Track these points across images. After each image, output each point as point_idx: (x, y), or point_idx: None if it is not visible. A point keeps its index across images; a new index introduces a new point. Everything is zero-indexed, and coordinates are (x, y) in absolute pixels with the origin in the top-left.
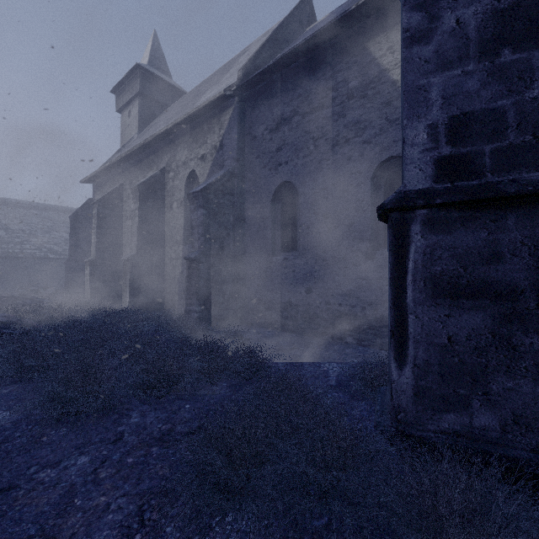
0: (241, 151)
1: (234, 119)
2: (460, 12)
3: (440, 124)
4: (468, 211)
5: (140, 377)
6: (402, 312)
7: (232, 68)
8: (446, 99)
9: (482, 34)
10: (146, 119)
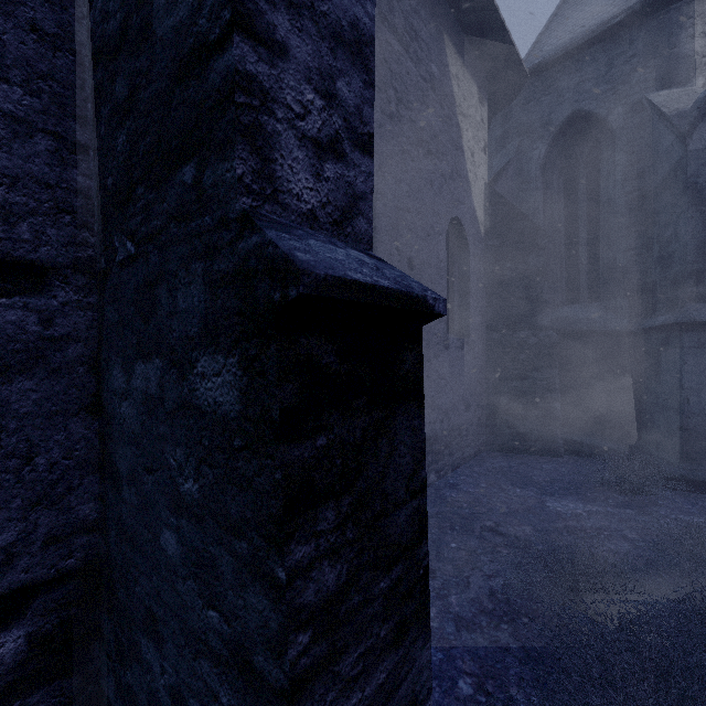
0: None
1: None
2: None
3: None
4: None
5: None
6: None
7: None
8: None
9: None
10: None
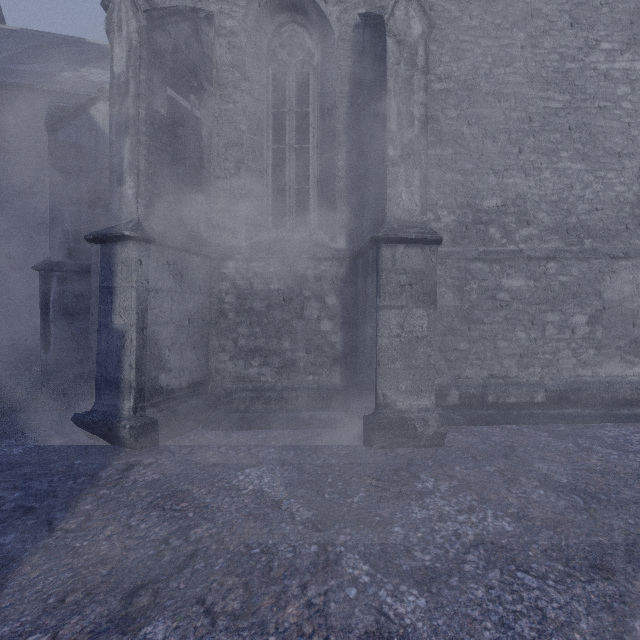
0: None
1: None
2: (80, 182)
3: (70, 231)
4: (81, 276)
5: None
6: (47, 323)
7: None
8: (73, 221)
9: (90, 197)
10: None
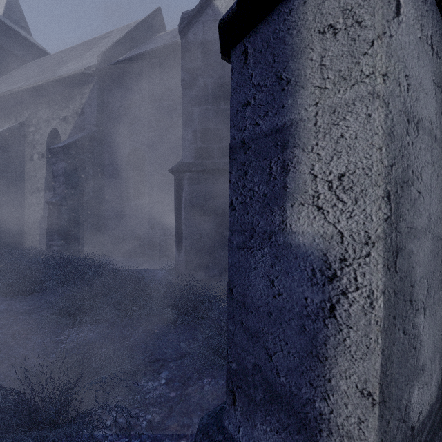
0: (100, 119)
1: (94, 93)
2: (205, 79)
3: (197, 131)
4: (207, 175)
5: (5, 284)
6: (180, 224)
7: (94, 48)
8: (200, 120)
9: (214, 92)
10: (1, 69)
